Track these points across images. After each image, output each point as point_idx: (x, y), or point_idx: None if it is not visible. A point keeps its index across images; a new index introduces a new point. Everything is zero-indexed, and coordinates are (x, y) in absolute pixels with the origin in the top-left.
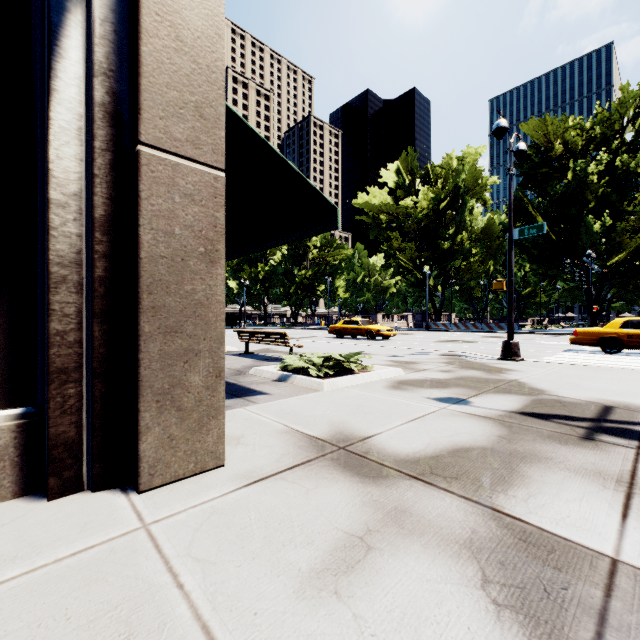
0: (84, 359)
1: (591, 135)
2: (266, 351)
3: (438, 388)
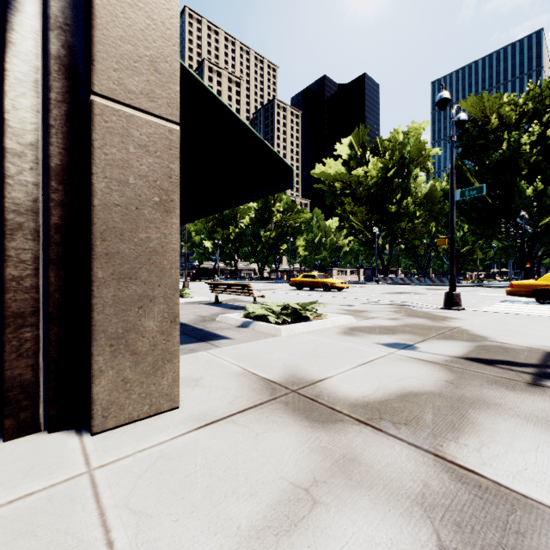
0: (41, 304)
1: (524, 110)
2: (234, 301)
3: (386, 334)
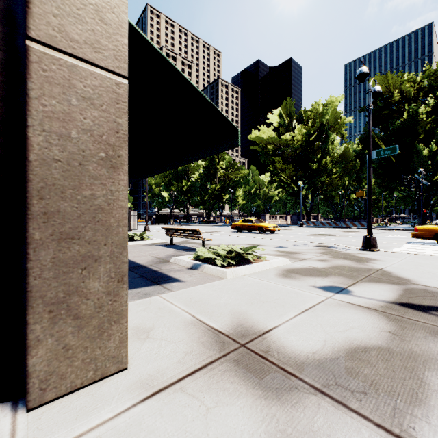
0: None
1: (421, 86)
2: (185, 242)
3: (320, 276)
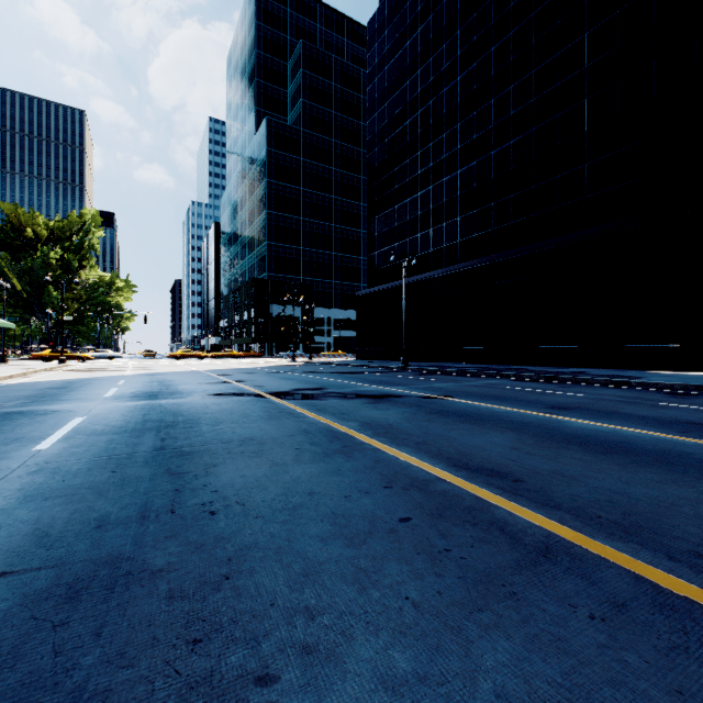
0: None
1: (53, 232)
2: None
3: None
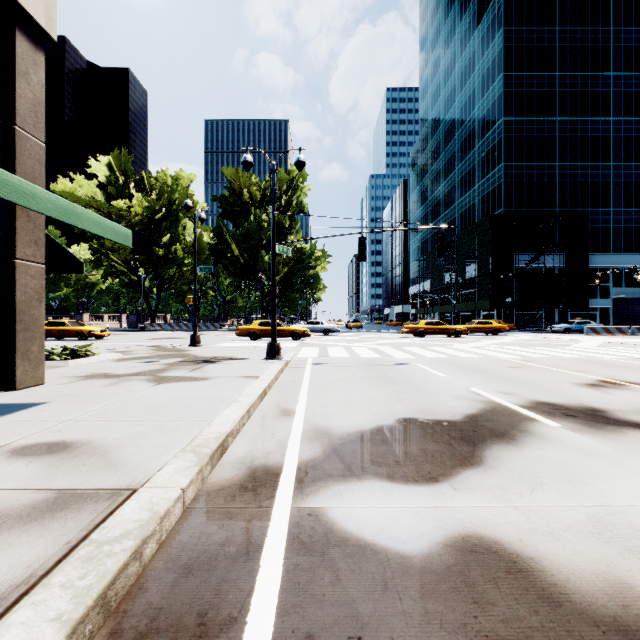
0: None
1: (265, 193)
2: None
3: (144, 359)
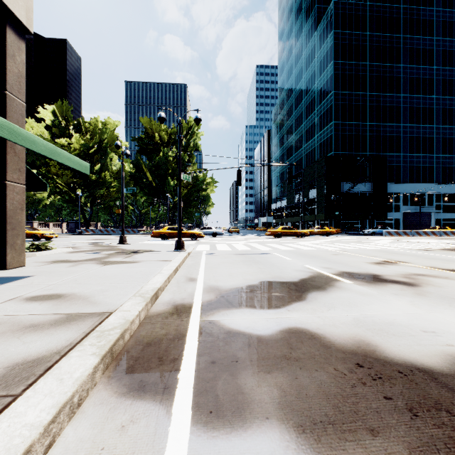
0: None
1: (171, 137)
2: None
3: (89, 251)
